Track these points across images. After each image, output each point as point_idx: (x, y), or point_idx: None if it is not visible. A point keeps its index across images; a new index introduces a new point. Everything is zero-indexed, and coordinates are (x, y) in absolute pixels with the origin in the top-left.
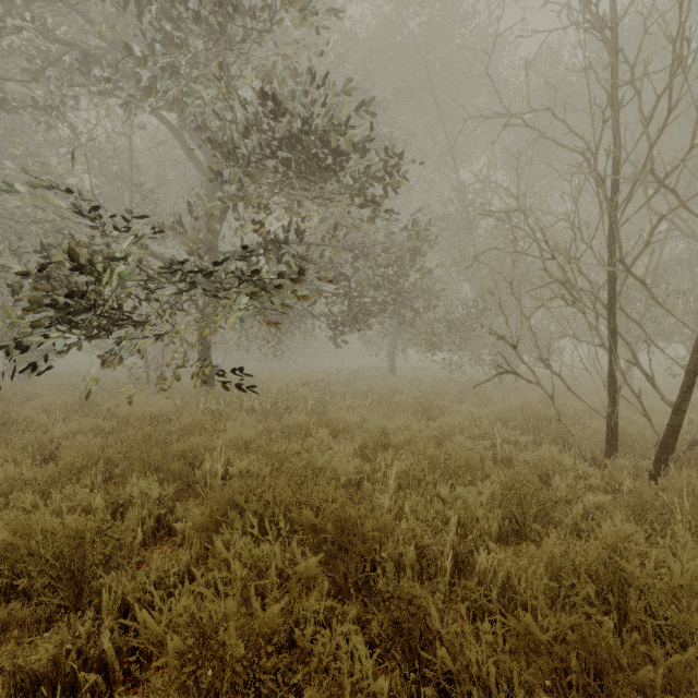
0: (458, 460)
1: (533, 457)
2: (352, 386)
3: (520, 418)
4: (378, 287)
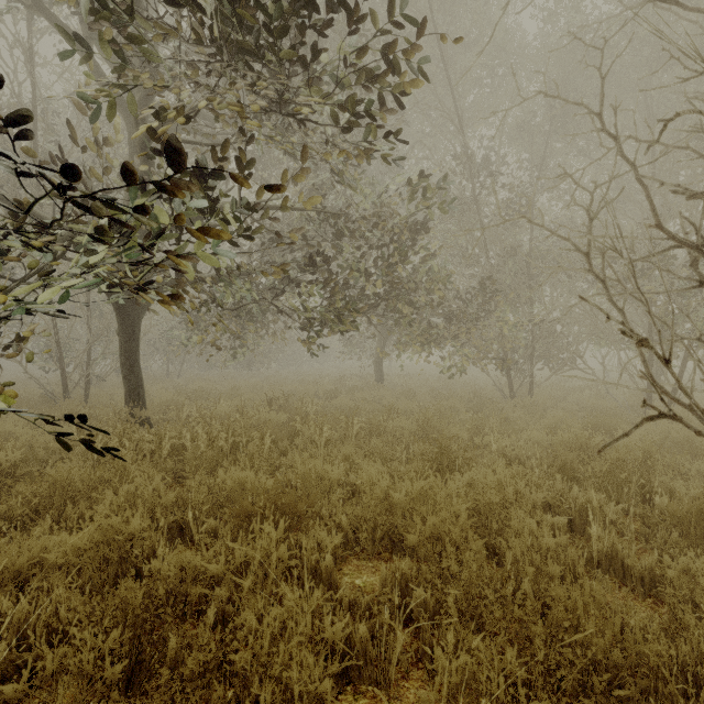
0: (593, 648)
1: (678, 571)
2: (333, 402)
3: (596, 467)
4: (367, 274)
